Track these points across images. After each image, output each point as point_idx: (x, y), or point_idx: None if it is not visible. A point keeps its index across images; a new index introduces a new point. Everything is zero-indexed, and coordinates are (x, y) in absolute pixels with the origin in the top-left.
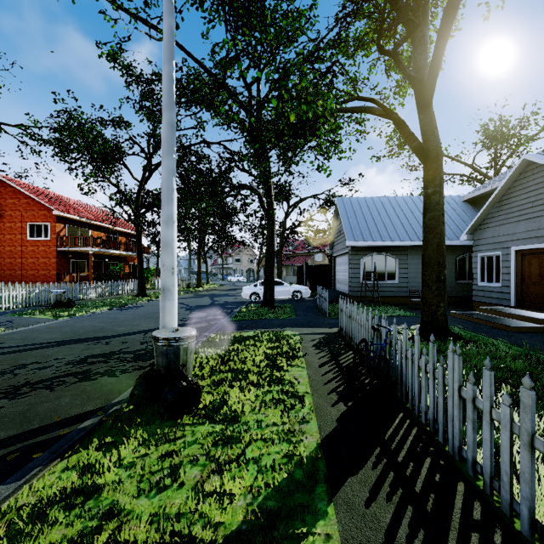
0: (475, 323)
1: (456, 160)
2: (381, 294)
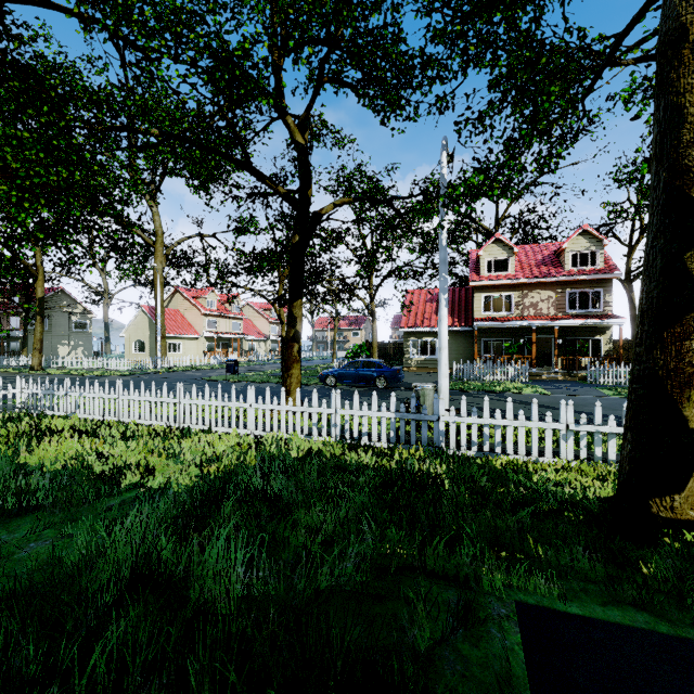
0: None
1: None
2: None
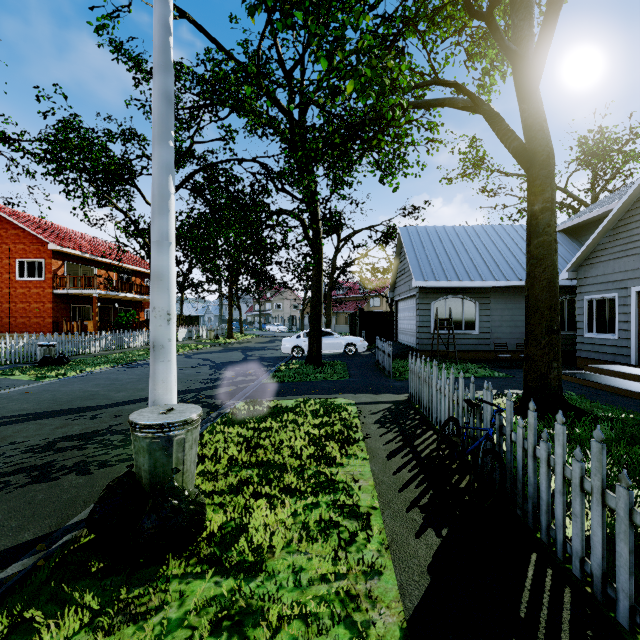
0: (588, 387)
1: None
2: (457, 348)
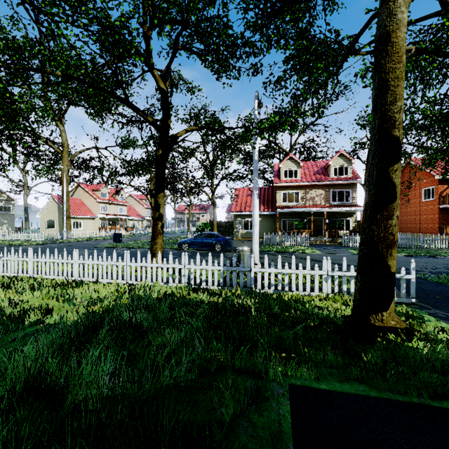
0: None
1: None
2: None
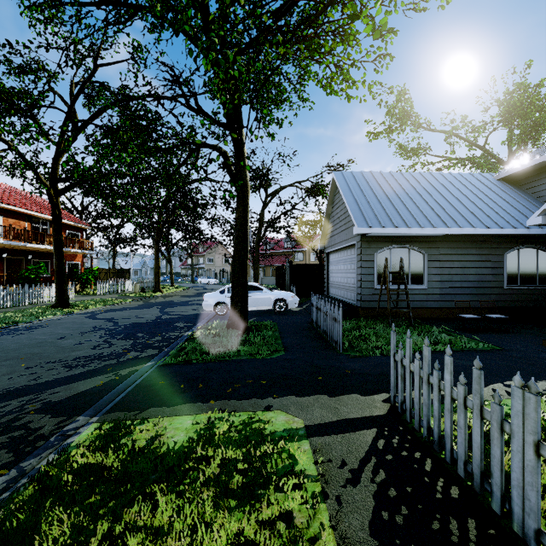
0: None
1: (465, 140)
2: (403, 305)
